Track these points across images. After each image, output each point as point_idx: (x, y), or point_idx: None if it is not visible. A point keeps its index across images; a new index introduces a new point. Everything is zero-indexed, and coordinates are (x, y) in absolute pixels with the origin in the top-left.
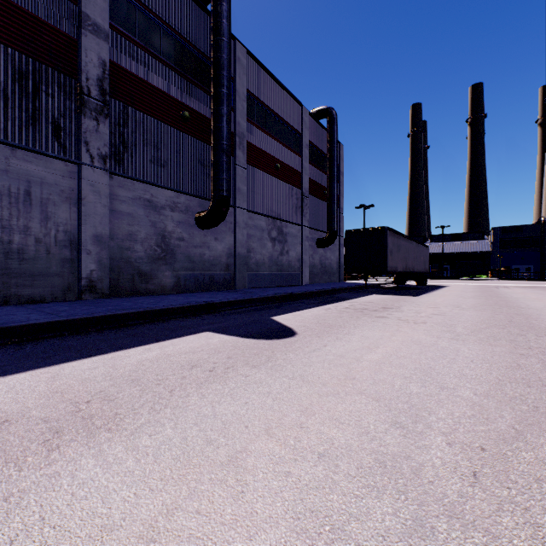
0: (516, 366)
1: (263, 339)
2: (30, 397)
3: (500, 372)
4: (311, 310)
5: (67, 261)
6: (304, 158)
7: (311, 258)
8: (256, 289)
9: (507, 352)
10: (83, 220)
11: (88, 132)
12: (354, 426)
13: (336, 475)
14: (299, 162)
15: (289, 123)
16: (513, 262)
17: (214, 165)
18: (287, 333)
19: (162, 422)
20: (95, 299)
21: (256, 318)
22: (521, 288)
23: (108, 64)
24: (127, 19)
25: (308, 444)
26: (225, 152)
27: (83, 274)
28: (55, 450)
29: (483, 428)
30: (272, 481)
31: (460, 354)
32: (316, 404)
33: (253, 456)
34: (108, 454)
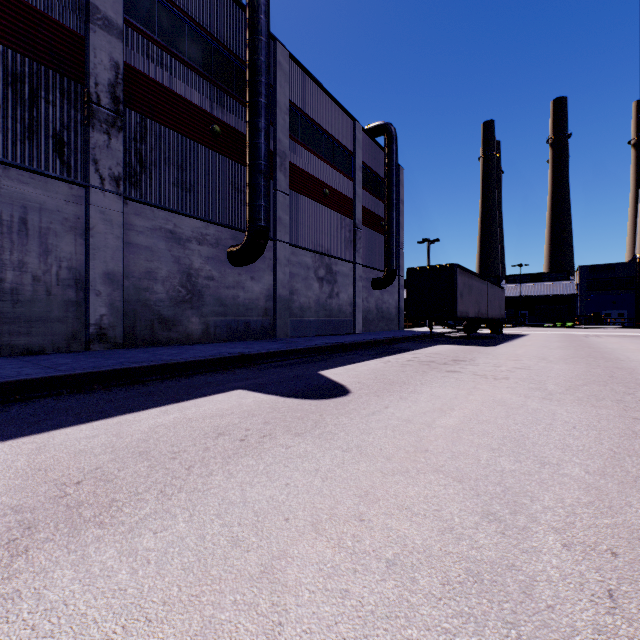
0: (632, 434)
1: (308, 399)
2: (2, 477)
3: (613, 442)
4: (367, 363)
5: (72, 304)
6: (358, 183)
7: (366, 301)
8: (300, 338)
9: (616, 416)
10: (91, 254)
11: (97, 148)
12: (432, 519)
13: (414, 596)
14: (351, 188)
15: (340, 141)
16: (603, 307)
17: (250, 189)
18: (338, 392)
19: (173, 513)
20: (105, 350)
21: (300, 373)
22: (615, 337)
23: (122, 66)
24: (145, 13)
25: (371, 545)
26: (263, 174)
27: (91, 319)
28: (22, 554)
29: (607, 522)
30: (323, 606)
31: (557, 418)
32: (379, 487)
33: (296, 565)
34: (94, 561)
